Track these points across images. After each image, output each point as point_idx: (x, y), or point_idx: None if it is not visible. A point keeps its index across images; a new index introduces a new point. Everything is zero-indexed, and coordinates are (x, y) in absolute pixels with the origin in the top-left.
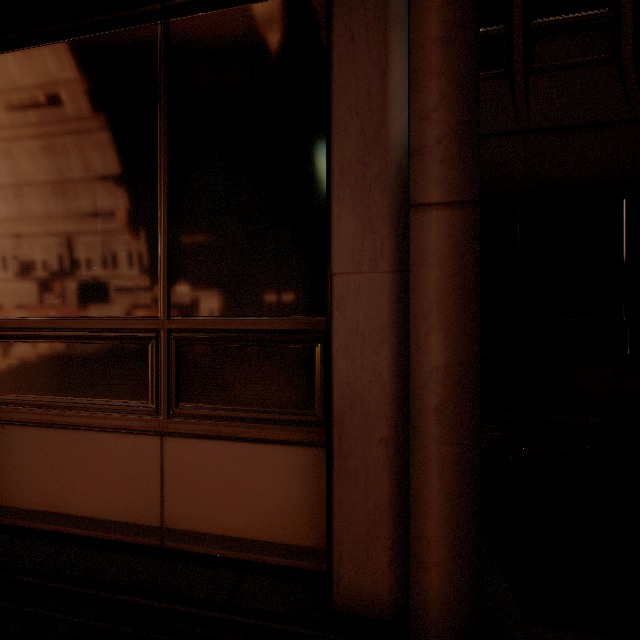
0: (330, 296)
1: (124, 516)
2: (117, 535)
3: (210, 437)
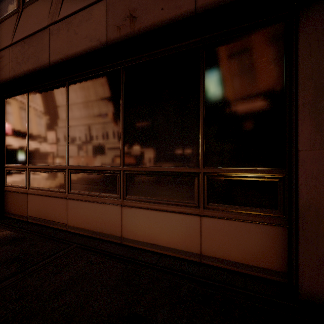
0: (297, 160)
1: (183, 248)
2: (180, 255)
3: (224, 218)
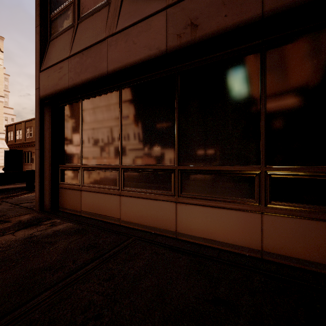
0: None
1: (242, 244)
2: (238, 251)
3: (288, 216)
